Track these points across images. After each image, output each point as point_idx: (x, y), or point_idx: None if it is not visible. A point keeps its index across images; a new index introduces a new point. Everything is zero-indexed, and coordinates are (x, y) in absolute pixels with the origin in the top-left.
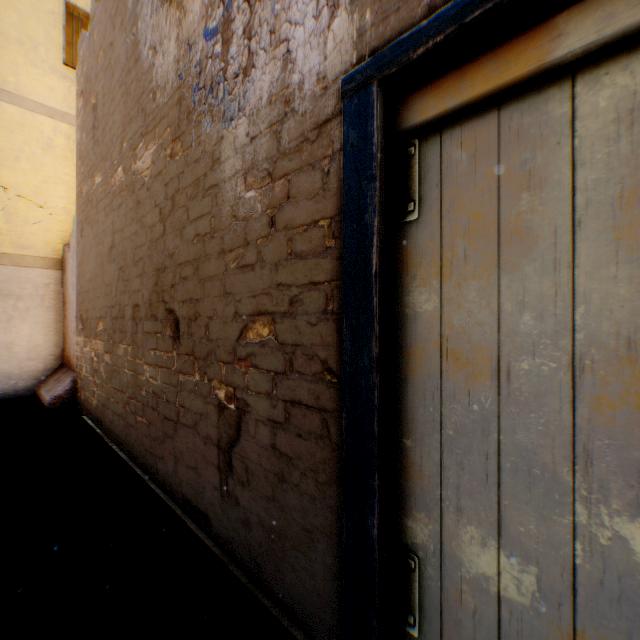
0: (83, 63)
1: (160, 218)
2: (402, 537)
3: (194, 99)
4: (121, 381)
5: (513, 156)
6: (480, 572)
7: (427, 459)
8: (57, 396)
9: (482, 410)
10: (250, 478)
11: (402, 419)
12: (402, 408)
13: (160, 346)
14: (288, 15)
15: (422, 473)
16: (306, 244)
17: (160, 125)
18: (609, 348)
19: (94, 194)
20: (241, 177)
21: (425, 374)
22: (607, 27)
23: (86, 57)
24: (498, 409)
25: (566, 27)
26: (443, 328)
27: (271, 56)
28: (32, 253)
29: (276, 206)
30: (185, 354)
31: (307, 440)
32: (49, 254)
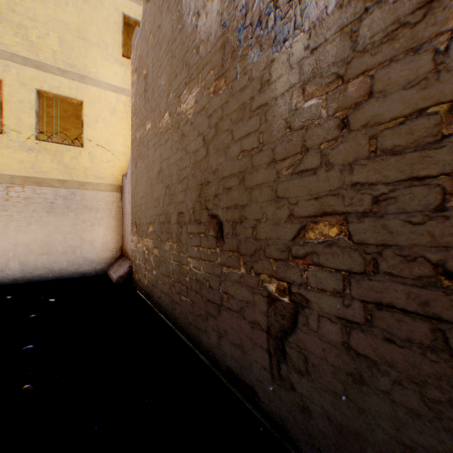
0: (136, 49)
1: (203, 144)
2: None
3: (239, 38)
4: (167, 269)
5: None
6: None
7: None
8: (120, 276)
9: None
10: (310, 369)
11: None
12: None
13: (203, 244)
14: None
15: None
16: (402, 137)
17: (203, 71)
18: None
19: (145, 137)
20: (298, 90)
21: None
22: None
23: (138, 44)
24: None
25: None
26: None
27: None
28: (104, 182)
29: (350, 106)
30: (229, 251)
31: (403, 347)
32: (113, 182)
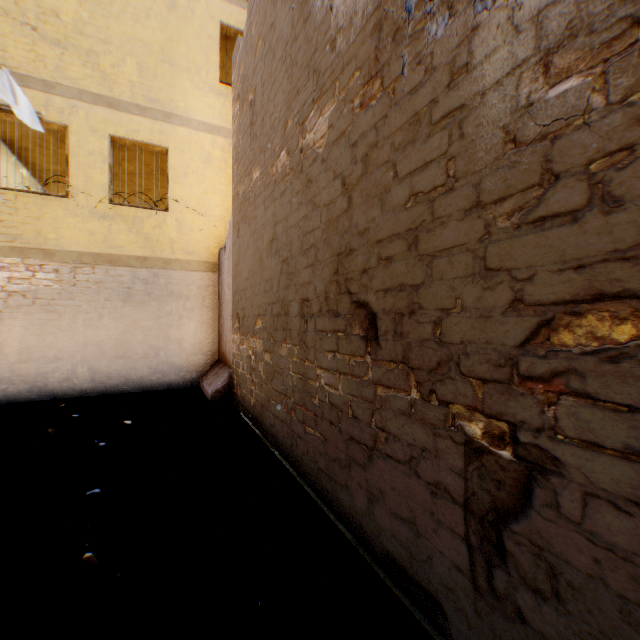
0: (238, 67)
1: (342, 190)
2: None
3: (407, 7)
4: (284, 384)
5: None
6: None
7: None
8: (216, 390)
9: None
10: (562, 591)
11: None
12: None
13: (342, 348)
14: None
15: None
16: None
17: (342, 76)
18: None
19: (250, 191)
20: (532, 69)
21: None
22: None
23: (242, 59)
24: None
25: None
26: None
27: None
28: (195, 258)
29: None
30: (389, 361)
31: None
32: (207, 258)
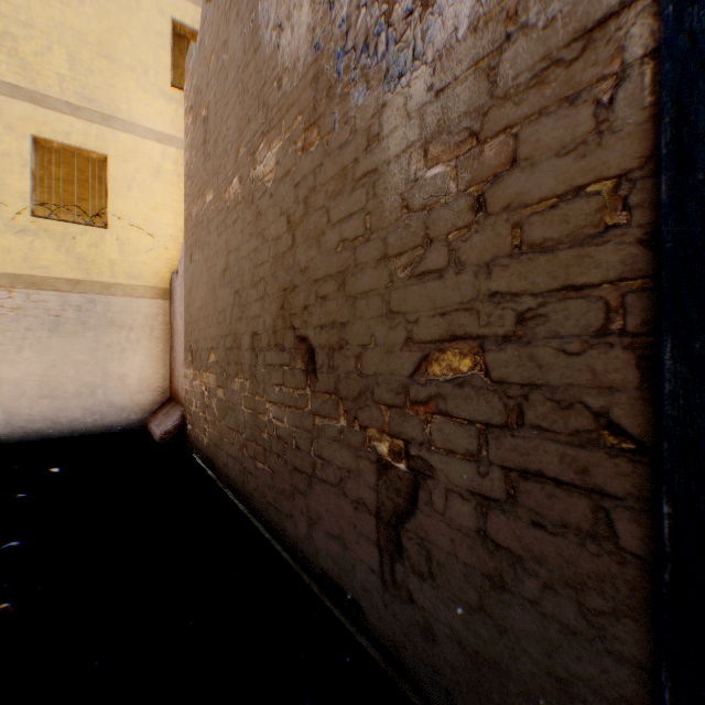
0: (191, 76)
1: (287, 227)
2: None
3: (338, 68)
4: (236, 420)
5: None
6: None
7: None
8: (166, 431)
9: None
10: (435, 570)
11: None
12: None
13: (287, 381)
14: None
15: None
16: (554, 227)
17: (287, 116)
18: None
19: (204, 214)
20: (418, 151)
21: None
22: None
23: (195, 69)
24: None
25: None
26: None
27: None
28: (142, 283)
29: (487, 179)
30: (324, 392)
31: (557, 535)
32: (157, 283)
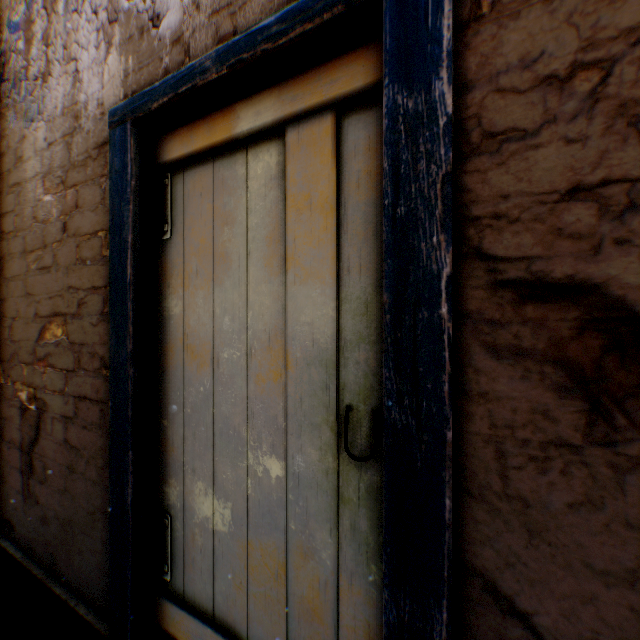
0: None
1: None
2: (162, 502)
3: (1, 89)
4: None
5: (221, 198)
6: (204, 516)
7: (176, 434)
8: None
9: (205, 391)
10: (49, 475)
11: (162, 404)
12: (162, 394)
13: None
14: (78, 36)
15: (173, 446)
16: (91, 252)
17: None
18: (263, 341)
19: None
20: (42, 180)
21: (175, 365)
22: (258, 120)
23: None
24: (213, 389)
25: (241, 113)
26: (185, 328)
27: (65, 70)
28: None
29: (69, 213)
30: None
31: (91, 431)
32: None
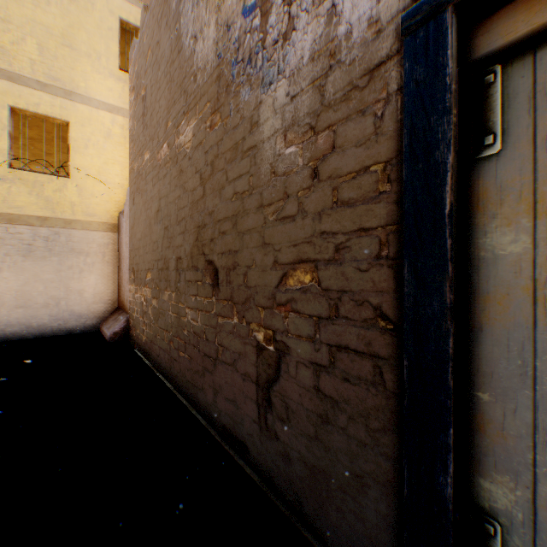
0: (134, 64)
1: (200, 182)
2: (475, 498)
3: (232, 73)
4: (165, 322)
5: None
6: None
7: (511, 417)
8: (114, 332)
9: None
10: (290, 416)
11: (475, 371)
12: (475, 359)
13: (200, 292)
14: None
15: (504, 432)
16: (354, 191)
17: (200, 102)
18: None
19: (143, 169)
20: (280, 135)
21: (508, 323)
22: None
23: (136, 59)
24: None
25: None
26: (536, 271)
27: (313, 15)
28: (96, 219)
29: (319, 158)
30: (224, 299)
31: (356, 385)
32: (108, 220)
